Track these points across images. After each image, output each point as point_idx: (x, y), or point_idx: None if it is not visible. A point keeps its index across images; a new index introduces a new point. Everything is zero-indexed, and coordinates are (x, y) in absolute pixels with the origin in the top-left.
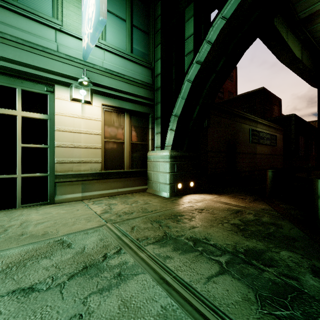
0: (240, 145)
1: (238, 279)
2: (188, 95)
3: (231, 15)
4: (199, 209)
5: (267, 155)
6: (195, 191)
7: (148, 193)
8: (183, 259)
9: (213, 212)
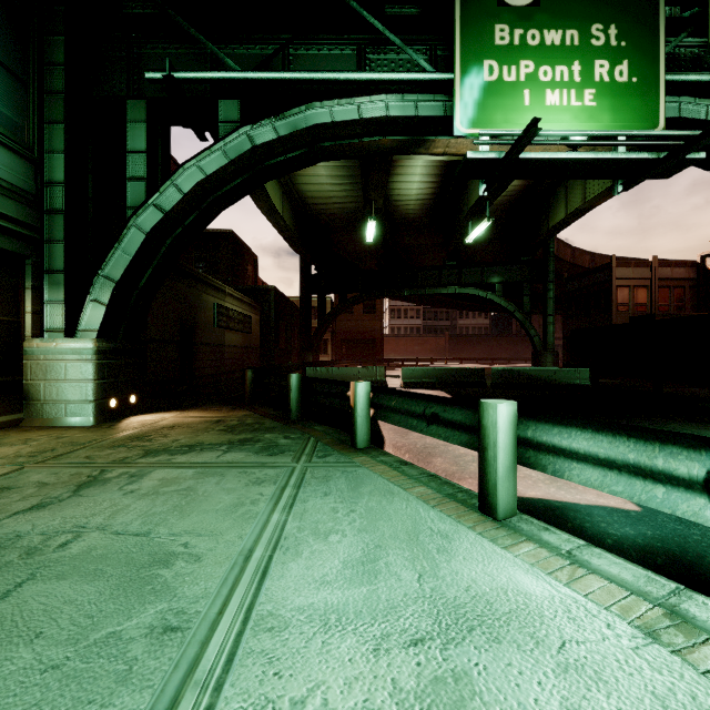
0: (200, 330)
1: (240, 451)
2: (138, 251)
3: (212, 174)
4: (168, 427)
5: (239, 347)
6: (139, 410)
7: (33, 426)
8: (188, 456)
9: (190, 426)
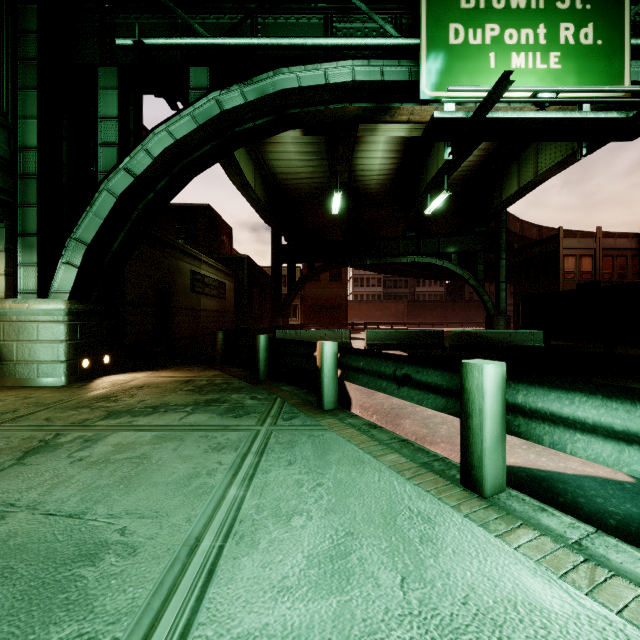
0: (177, 295)
1: (204, 413)
2: (109, 214)
3: (181, 138)
4: (137, 387)
5: (214, 312)
6: (112, 370)
7: (5, 386)
8: (150, 418)
9: (159, 386)
